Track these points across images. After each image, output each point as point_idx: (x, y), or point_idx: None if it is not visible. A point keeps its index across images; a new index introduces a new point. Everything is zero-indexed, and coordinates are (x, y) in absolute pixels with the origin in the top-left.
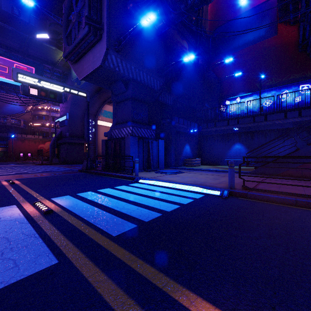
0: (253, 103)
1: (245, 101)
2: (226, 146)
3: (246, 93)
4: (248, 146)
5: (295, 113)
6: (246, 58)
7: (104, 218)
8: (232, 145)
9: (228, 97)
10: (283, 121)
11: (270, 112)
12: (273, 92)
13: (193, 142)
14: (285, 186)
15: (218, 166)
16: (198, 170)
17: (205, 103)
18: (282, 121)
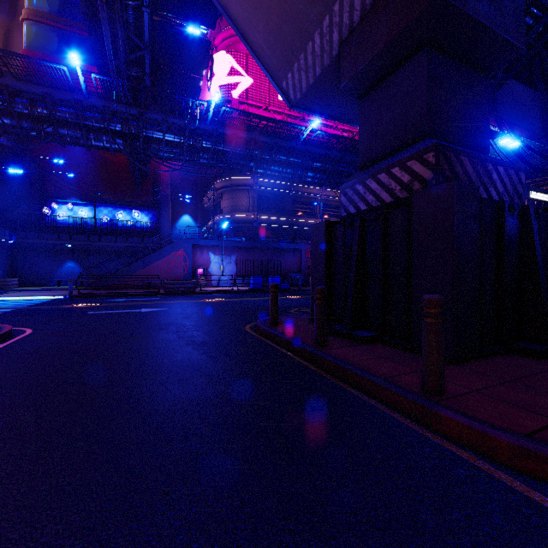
0: (89, 214)
1: (80, 210)
2: (56, 263)
3: (80, 199)
4: (82, 265)
5: (124, 239)
6: (81, 158)
7: (4, 307)
8: (63, 263)
9: (55, 198)
10: (115, 244)
11: (108, 228)
12: (110, 209)
13: (3, 256)
14: (104, 292)
15: (47, 287)
16: (25, 291)
17: (22, 204)
18: (114, 244)
